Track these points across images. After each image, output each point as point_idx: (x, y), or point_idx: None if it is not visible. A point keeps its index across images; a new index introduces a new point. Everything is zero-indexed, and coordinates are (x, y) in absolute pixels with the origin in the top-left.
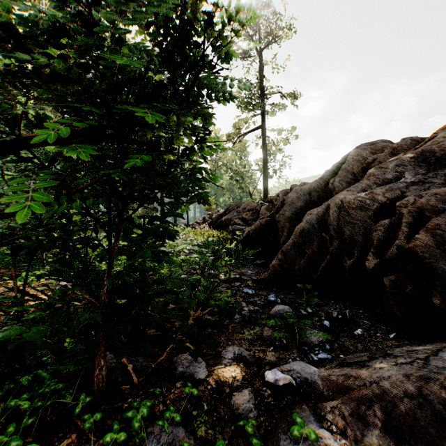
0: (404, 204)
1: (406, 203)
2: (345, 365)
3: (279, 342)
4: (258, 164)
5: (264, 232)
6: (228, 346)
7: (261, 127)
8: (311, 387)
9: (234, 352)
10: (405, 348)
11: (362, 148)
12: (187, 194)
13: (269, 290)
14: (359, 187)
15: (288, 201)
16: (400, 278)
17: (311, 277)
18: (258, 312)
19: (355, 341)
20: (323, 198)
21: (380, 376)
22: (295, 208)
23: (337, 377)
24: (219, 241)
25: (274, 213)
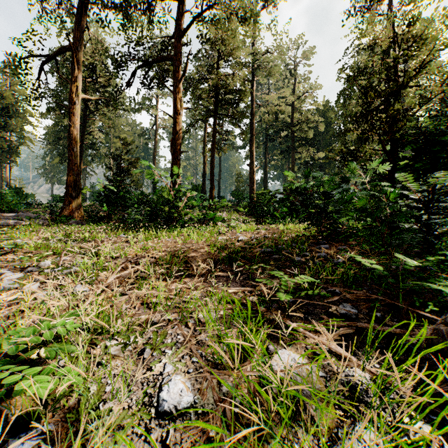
0: None
1: None
2: None
3: None
4: None
5: None
6: None
7: None
8: None
9: None
10: None
11: None
12: None
13: None
14: None
15: None
16: None
17: None
18: None
19: None
20: None
21: None
22: None
23: None
24: None
25: None
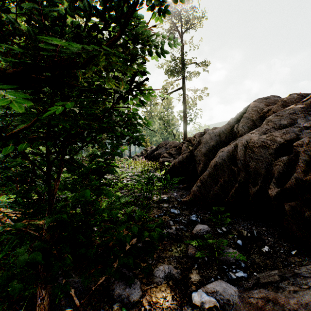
0: (300, 144)
1: (301, 144)
2: (260, 285)
3: (202, 259)
4: (180, 114)
5: (185, 164)
6: (159, 265)
7: (182, 88)
8: (233, 308)
9: (164, 271)
10: (309, 267)
11: (258, 102)
12: (124, 136)
13: (190, 210)
14: (260, 131)
15: (203, 140)
16: (298, 204)
17: (223, 200)
18: (183, 230)
19: (264, 257)
20: (229, 138)
21: (297, 302)
22: (209, 146)
23: (256, 300)
24: (152, 169)
25: (192, 150)
